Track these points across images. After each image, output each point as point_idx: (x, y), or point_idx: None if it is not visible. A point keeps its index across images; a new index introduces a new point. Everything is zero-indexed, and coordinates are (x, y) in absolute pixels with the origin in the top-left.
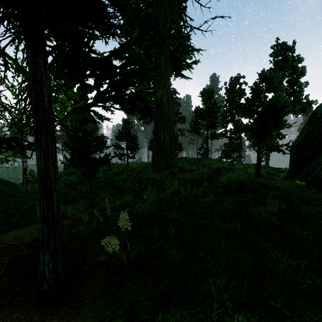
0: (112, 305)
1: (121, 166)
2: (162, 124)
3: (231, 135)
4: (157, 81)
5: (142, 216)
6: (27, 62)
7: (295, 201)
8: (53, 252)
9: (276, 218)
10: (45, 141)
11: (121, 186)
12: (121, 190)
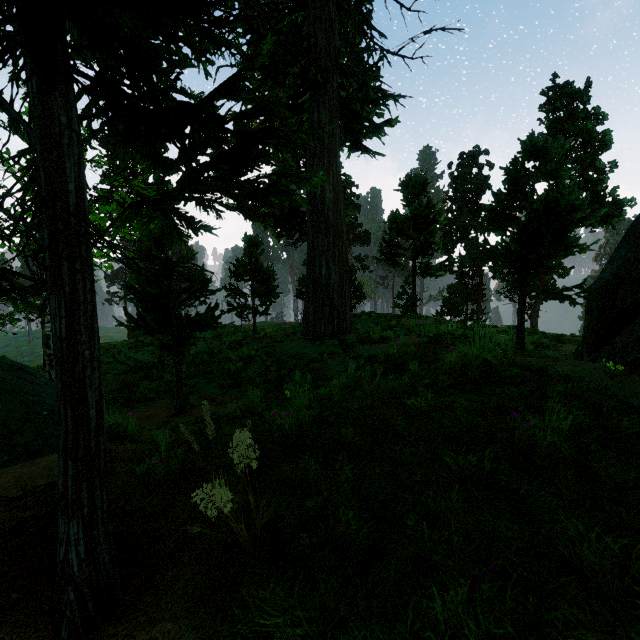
0: (215, 636)
1: (242, 331)
2: (323, 245)
3: (462, 268)
4: (313, 159)
5: (283, 436)
6: (30, 104)
7: (605, 406)
8: (87, 519)
9: (569, 442)
10: (70, 278)
11: (241, 372)
12: (241, 379)
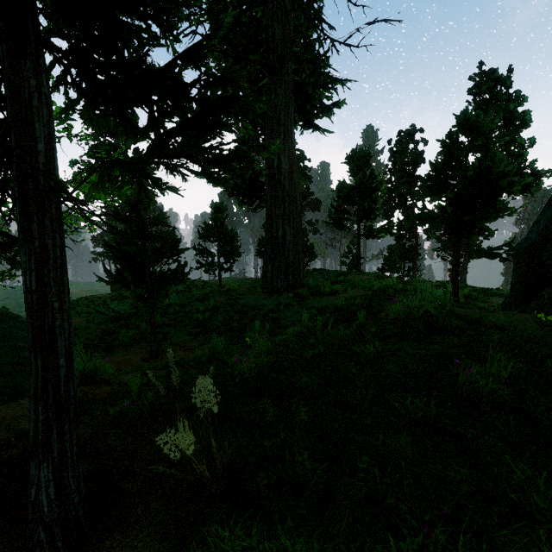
0: None
1: (209, 285)
2: (280, 210)
3: (400, 231)
4: (271, 134)
5: (243, 380)
6: (0, 68)
7: (539, 353)
8: (57, 462)
9: (509, 388)
10: (39, 233)
11: (207, 321)
12: (207, 327)
